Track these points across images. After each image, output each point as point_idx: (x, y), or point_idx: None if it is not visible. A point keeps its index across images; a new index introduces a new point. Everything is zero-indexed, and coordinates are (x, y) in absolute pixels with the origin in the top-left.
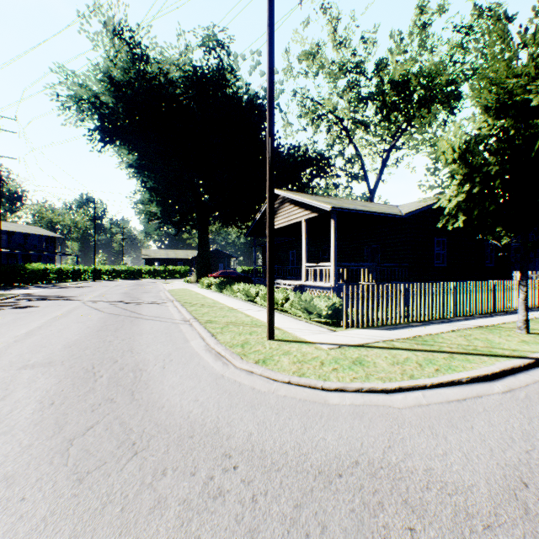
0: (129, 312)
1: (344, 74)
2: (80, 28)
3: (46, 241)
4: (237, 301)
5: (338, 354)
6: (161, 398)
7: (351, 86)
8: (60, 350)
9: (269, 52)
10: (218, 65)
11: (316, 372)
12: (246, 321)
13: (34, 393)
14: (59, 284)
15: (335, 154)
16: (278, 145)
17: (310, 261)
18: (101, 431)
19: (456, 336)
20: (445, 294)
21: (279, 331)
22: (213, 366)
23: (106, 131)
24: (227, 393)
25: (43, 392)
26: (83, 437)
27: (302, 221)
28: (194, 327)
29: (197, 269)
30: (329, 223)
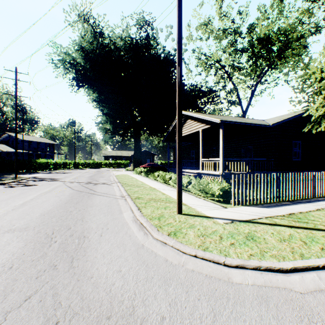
0: (88, 190)
1: (226, 36)
2: (65, 19)
3: (49, 146)
4: (157, 183)
5: (233, 229)
6: (92, 267)
7: (231, 44)
8: (36, 218)
9: (178, 6)
10: (146, 36)
11: (217, 247)
12: (162, 198)
13: (3, 256)
14: (54, 171)
15: (220, 88)
16: (183, 84)
17: (204, 157)
18: (35, 303)
19: (324, 214)
20: (307, 181)
21: (185, 206)
22: (136, 236)
23: (79, 80)
24: (145, 264)
25: (9, 255)
26: (18, 310)
27: (199, 130)
28: (127, 201)
29: (133, 162)
30: (217, 132)
